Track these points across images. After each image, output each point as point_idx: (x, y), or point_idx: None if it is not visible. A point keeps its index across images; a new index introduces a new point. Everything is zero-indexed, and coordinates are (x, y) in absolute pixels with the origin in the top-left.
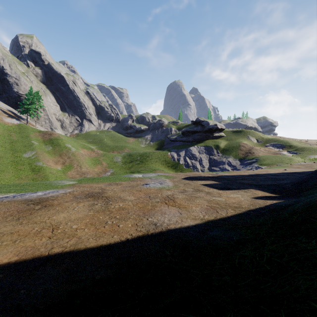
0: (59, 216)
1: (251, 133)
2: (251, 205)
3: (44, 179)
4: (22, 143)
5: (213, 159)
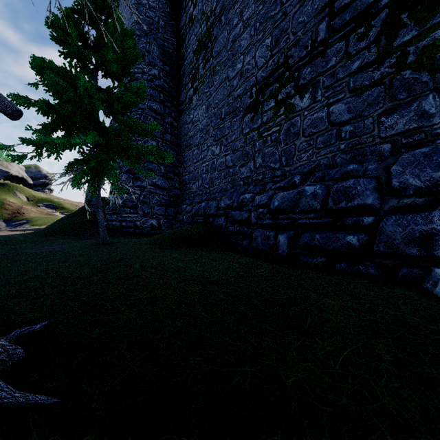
0: None
1: (19, 189)
2: None
3: None
4: None
5: None
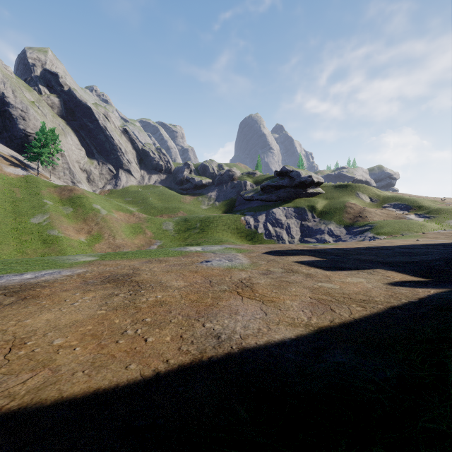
0: (39, 319)
1: (361, 189)
2: (391, 298)
3: (60, 254)
4: (29, 203)
5: (307, 226)
